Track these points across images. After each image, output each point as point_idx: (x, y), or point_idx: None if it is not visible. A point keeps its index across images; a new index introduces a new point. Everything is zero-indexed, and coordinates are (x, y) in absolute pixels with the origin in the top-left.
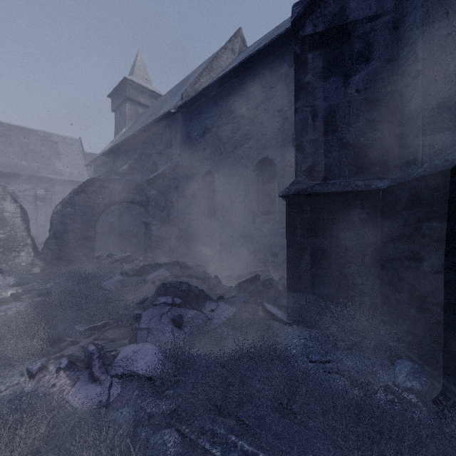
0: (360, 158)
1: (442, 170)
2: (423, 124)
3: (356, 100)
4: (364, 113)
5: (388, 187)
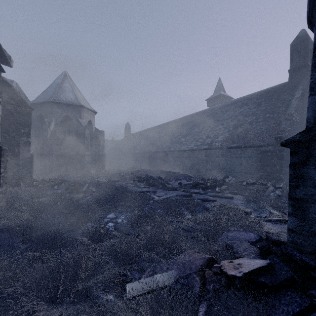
0: None
1: (37, 154)
2: (36, 148)
3: None
4: None
5: None
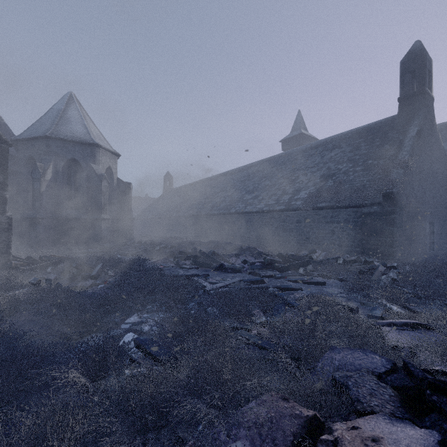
0: (10, 211)
1: (25, 217)
2: (23, 208)
3: (9, 199)
4: (11, 202)
5: (17, 218)
